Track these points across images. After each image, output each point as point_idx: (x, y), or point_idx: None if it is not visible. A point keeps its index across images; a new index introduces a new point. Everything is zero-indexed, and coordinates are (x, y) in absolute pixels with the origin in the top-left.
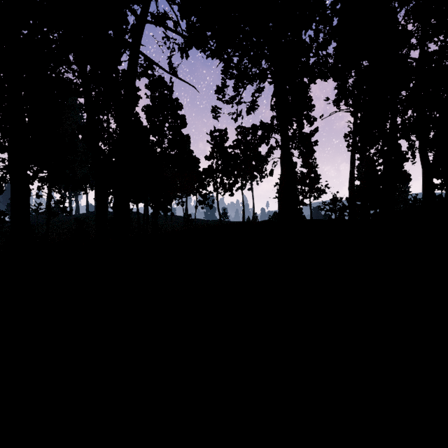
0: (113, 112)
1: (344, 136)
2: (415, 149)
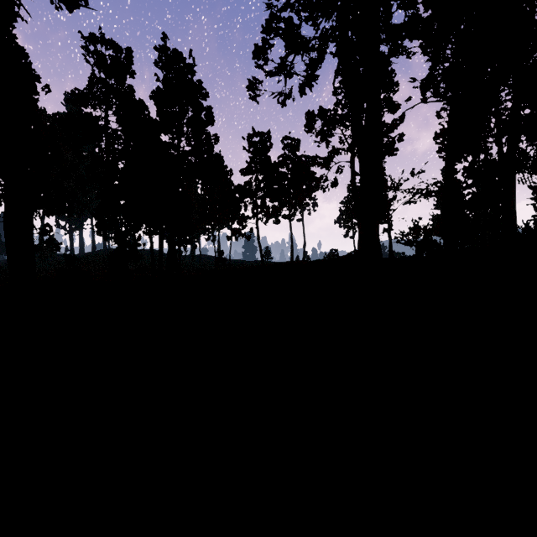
0: (115, 107)
1: (435, 136)
2: (529, 157)
